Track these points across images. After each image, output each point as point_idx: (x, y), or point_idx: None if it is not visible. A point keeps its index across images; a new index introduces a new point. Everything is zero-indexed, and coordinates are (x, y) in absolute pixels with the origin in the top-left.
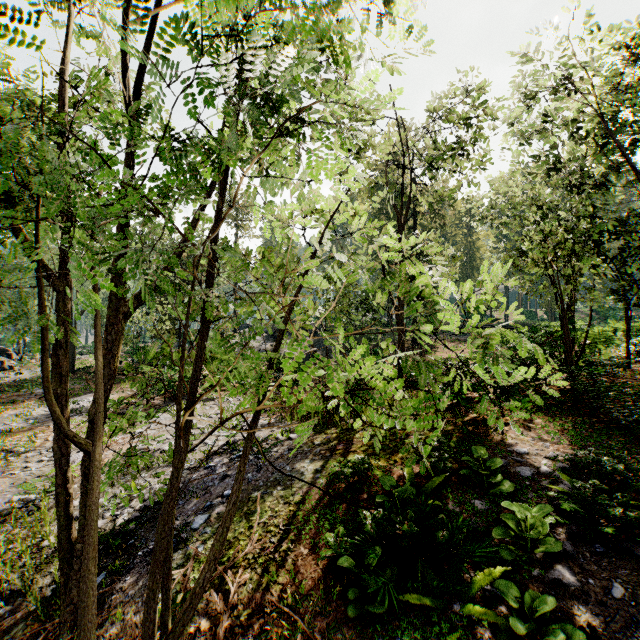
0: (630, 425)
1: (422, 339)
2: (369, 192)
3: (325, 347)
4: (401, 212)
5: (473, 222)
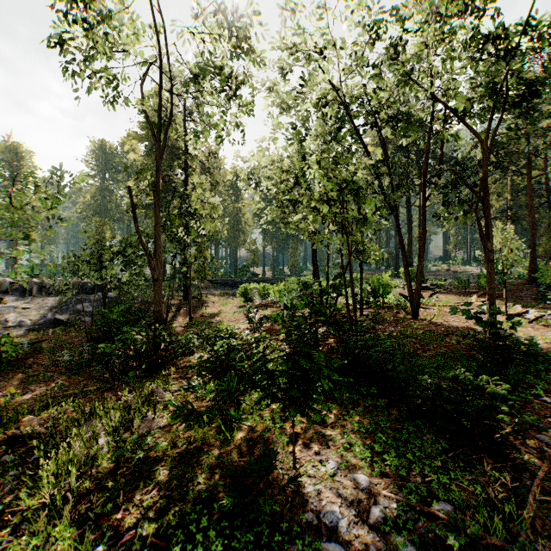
0: (431, 411)
1: (194, 294)
2: (139, 139)
3: (75, 308)
4: (158, 136)
5: (240, 191)
